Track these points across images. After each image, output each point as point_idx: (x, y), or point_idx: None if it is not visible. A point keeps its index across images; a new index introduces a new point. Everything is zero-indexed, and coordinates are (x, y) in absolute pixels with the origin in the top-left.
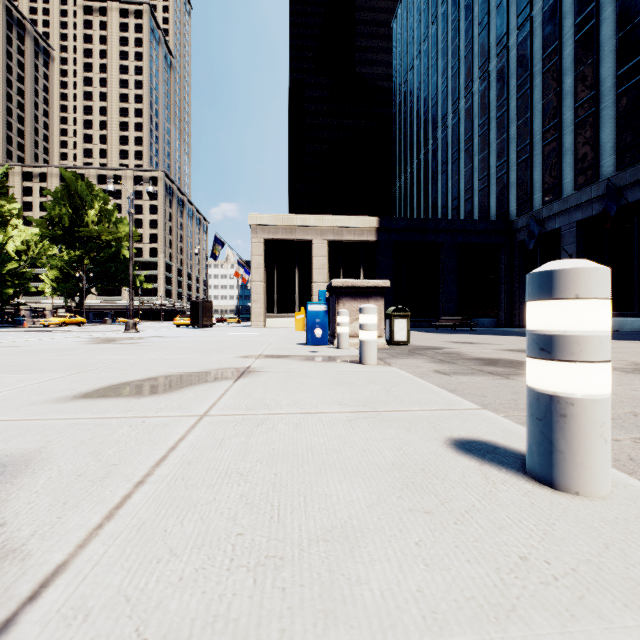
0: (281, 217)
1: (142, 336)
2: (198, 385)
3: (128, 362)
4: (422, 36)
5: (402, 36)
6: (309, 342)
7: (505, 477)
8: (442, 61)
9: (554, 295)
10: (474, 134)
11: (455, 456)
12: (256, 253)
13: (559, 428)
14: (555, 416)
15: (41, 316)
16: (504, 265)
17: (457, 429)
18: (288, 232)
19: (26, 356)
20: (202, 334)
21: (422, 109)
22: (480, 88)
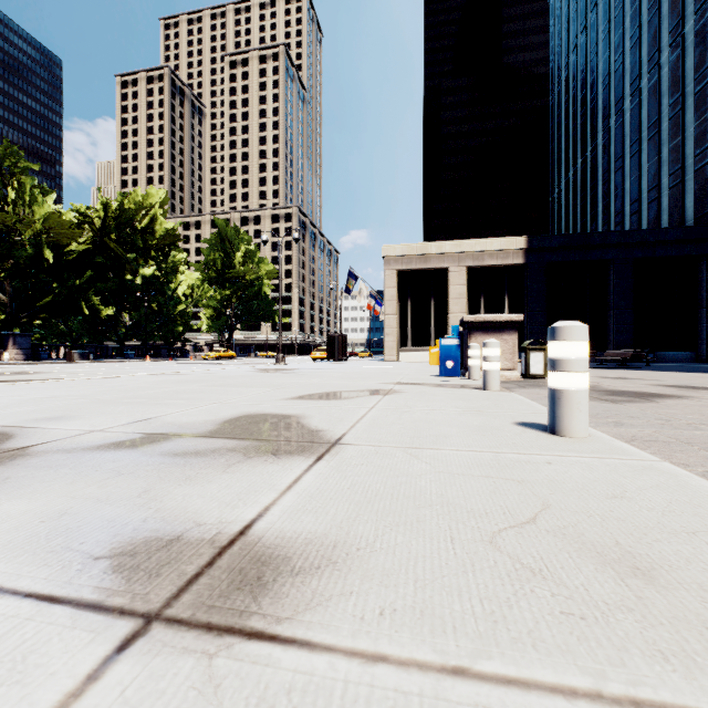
0: (415, 246)
1: (292, 368)
2: (360, 397)
3: (303, 384)
4: (589, 6)
5: (562, 11)
6: (442, 374)
7: (534, 432)
8: (616, 32)
9: (555, 339)
10: (662, 118)
11: (514, 426)
12: (389, 285)
13: (557, 405)
14: (555, 399)
15: (200, 350)
16: (705, 283)
17: (527, 419)
18: (422, 261)
19: (231, 379)
20: (341, 367)
21: (589, 95)
22: (670, 58)
